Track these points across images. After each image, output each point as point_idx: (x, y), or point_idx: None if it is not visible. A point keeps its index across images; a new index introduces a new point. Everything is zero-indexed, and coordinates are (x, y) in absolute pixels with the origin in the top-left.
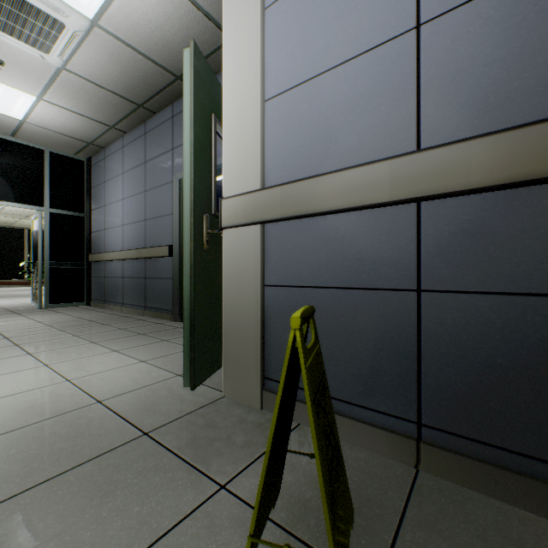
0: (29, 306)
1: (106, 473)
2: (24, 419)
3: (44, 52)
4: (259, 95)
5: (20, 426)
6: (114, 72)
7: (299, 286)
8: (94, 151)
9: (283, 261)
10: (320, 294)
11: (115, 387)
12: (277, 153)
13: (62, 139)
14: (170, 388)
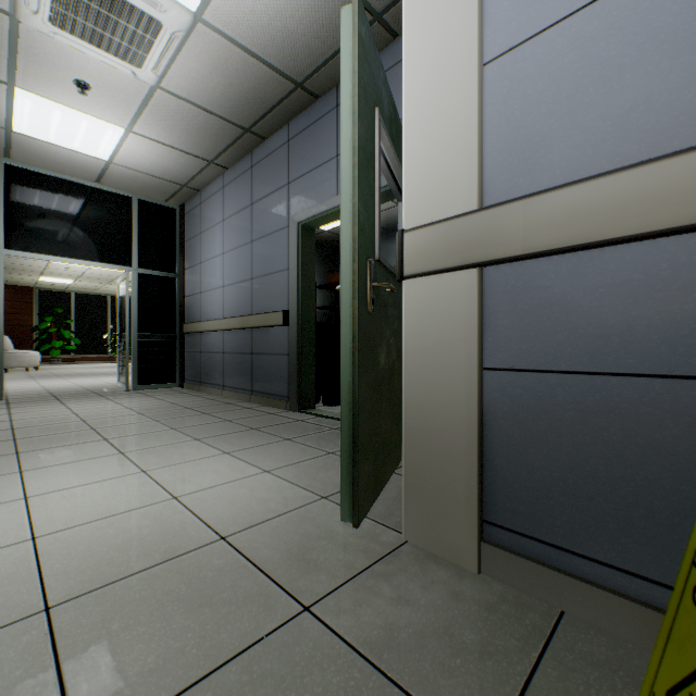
0: (115, 388)
1: (264, 693)
2: (125, 562)
3: (136, 66)
4: (473, 55)
5: (120, 576)
6: (218, 85)
7: (557, 371)
8: (188, 196)
9: (522, 328)
10: (608, 385)
11: (239, 513)
12: (509, 147)
13: (152, 182)
14: (318, 520)
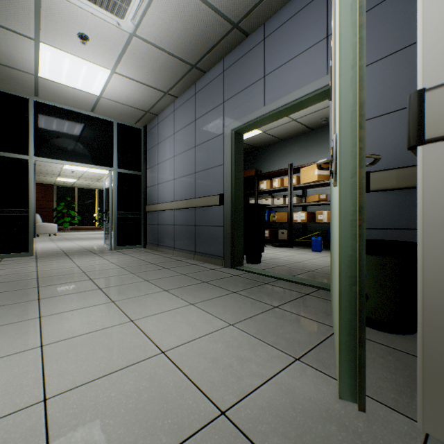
0: (102, 248)
1: None
2: None
3: (120, 18)
4: None
5: None
6: (176, 30)
7: None
8: (149, 119)
9: None
10: None
11: (226, 376)
12: None
13: (126, 110)
14: (308, 391)
